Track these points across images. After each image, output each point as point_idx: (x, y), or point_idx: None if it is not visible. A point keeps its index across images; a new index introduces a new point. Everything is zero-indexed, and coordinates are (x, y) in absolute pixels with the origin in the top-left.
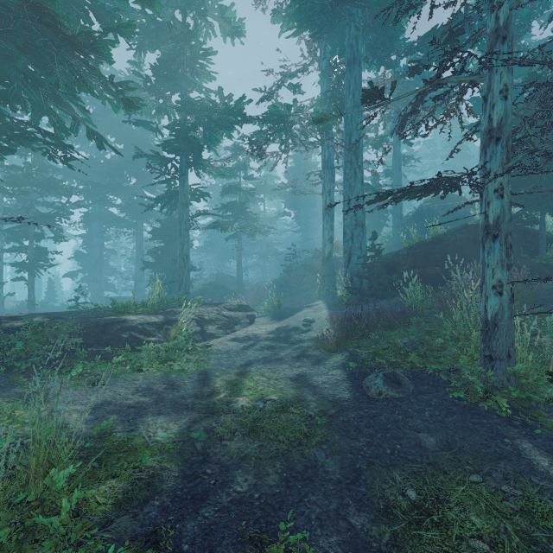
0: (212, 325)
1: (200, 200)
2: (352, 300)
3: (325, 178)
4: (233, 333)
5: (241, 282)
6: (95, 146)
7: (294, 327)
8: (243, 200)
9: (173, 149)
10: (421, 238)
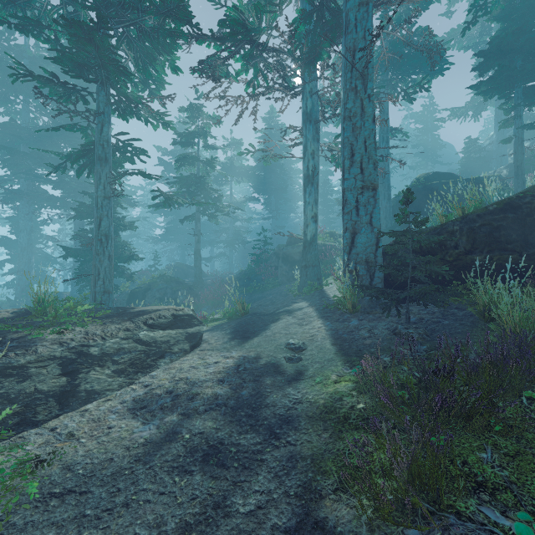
0: (104, 367)
1: (134, 161)
2: (360, 305)
3: (307, 135)
4: (149, 380)
5: (200, 274)
6: (22, 108)
7: (269, 363)
8: (203, 175)
9: (75, 66)
10: (465, 208)
